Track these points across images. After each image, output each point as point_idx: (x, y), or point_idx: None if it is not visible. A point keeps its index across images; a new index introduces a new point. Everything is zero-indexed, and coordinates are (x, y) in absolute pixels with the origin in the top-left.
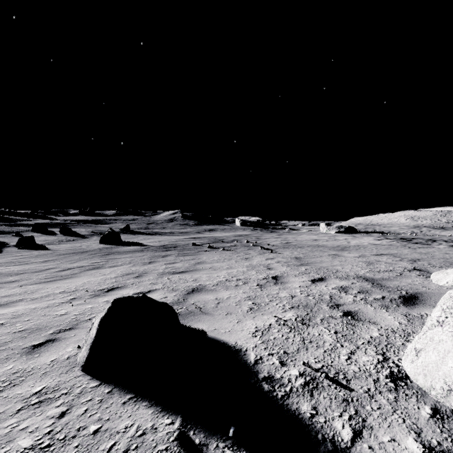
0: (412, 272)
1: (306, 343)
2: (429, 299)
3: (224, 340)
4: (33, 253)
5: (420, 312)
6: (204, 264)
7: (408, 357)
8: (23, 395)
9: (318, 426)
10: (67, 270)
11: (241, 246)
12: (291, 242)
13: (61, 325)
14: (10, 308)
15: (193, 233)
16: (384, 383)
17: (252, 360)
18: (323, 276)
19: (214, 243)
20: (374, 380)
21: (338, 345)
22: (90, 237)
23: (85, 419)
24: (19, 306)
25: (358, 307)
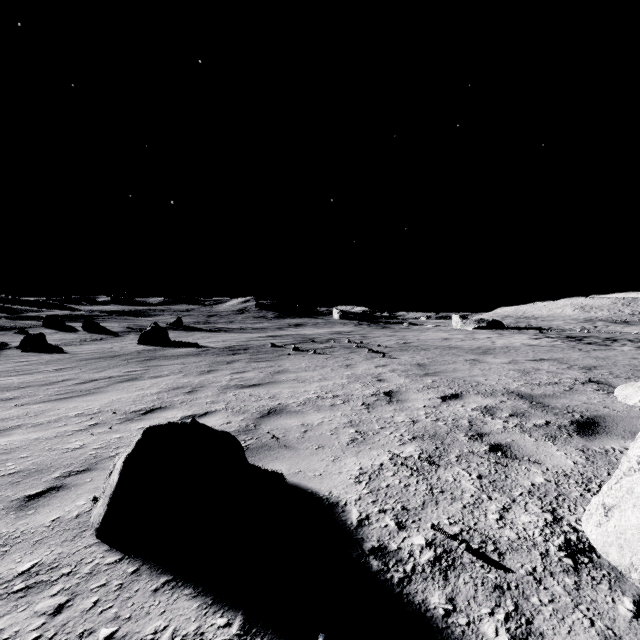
0: (587, 385)
1: (435, 494)
2: (616, 425)
3: (312, 488)
4: (43, 358)
5: (604, 446)
6: (286, 373)
7: (591, 518)
8: (2, 576)
9: (456, 631)
10: (90, 382)
11: (340, 348)
12: (411, 342)
13: (73, 464)
14: (0, 439)
15: (272, 330)
16: (557, 558)
17: (354, 521)
18: (458, 391)
19: (301, 344)
20: (542, 554)
21: (484, 496)
22: (126, 335)
23: (93, 617)
24: (14, 436)
25: (511, 438)
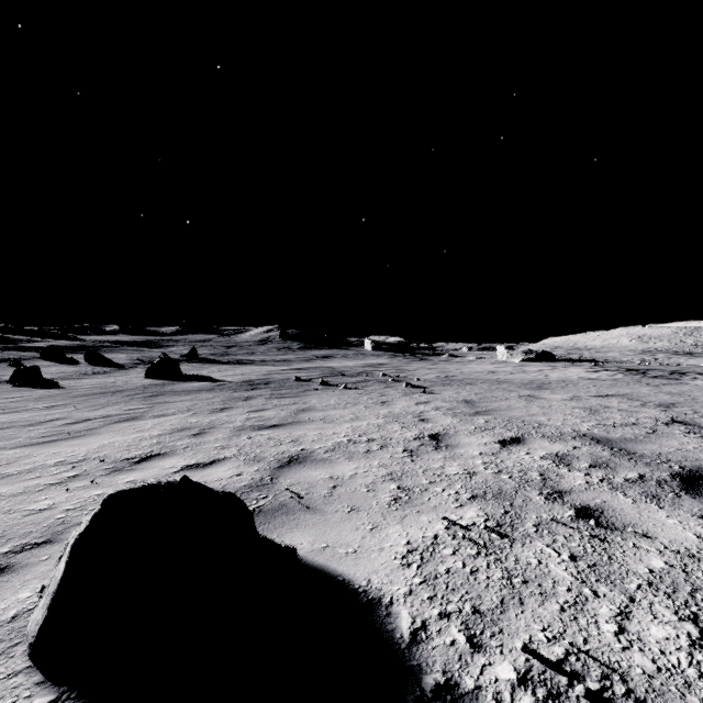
0: (672, 426)
1: (516, 586)
2: None
3: (343, 573)
4: (35, 394)
5: None
6: (312, 412)
7: None
8: None
9: None
10: (82, 421)
11: (374, 382)
12: (454, 375)
13: (32, 533)
14: None
15: (298, 362)
16: None
17: (405, 632)
18: (518, 434)
19: (330, 378)
20: None
21: (587, 591)
22: (133, 368)
23: None
24: None
25: (601, 498)
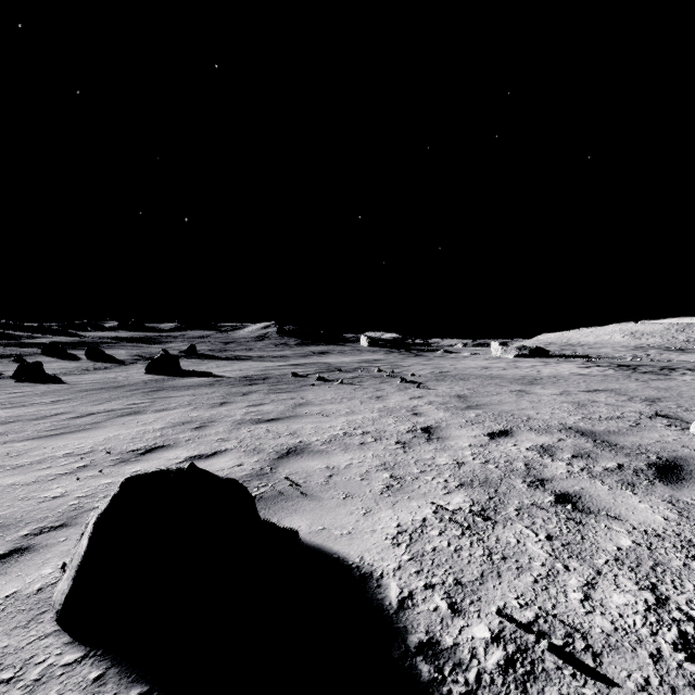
0: (655, 420)
1: (495, 561)
2: None
3: (338, 552)
4: (38, 389)
5: None
6: (309, 406)
7: None
8: None
9: None
10: (86, 416)
11: (370, 378)
12: (448, 371)
13: (48, 518)
14: None
15: (295, 358)
16: (676, 663)
17: (393, 600)
18: (507, 427)
19: (326, 373)
20: (652, 655)
21: (559, 565)
22: (133, 363)
23: None
24: None
25: (580, 485)
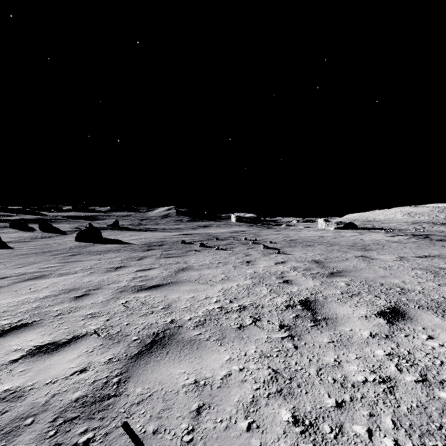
0: None
1: None
2: None
3: None
4: None
5: None
6: (190, 271)
7: None
8: None
9: None
10: None
11: (239, 244)
12: (295, 239)
13: None
14: None
15: (187, 230)
16: None
17: None
18: (391, 302)
19: (207, 241)
20: None
21: None
22: (71, 233)
23: None
24: None
25: None
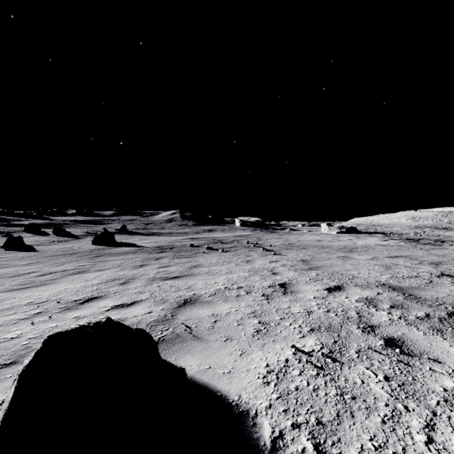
0: (442, 278)
1: (347, 401)
2: None
3: (221, 390)
4: (19, 255)
5: None
6: (201, 267)
7: None
8: None
9: None
10: (48, 274)
11: (242, 247)
12: (294, 243)
13: (3, 356)
14: None
15: (192, 234)
16: None
17: (267, 440)
18: (339, 283)
19: (212, 244)
20: None
21: (400, 406)
22: (84, 238)
23: None
24: None
25: (401, 331)
